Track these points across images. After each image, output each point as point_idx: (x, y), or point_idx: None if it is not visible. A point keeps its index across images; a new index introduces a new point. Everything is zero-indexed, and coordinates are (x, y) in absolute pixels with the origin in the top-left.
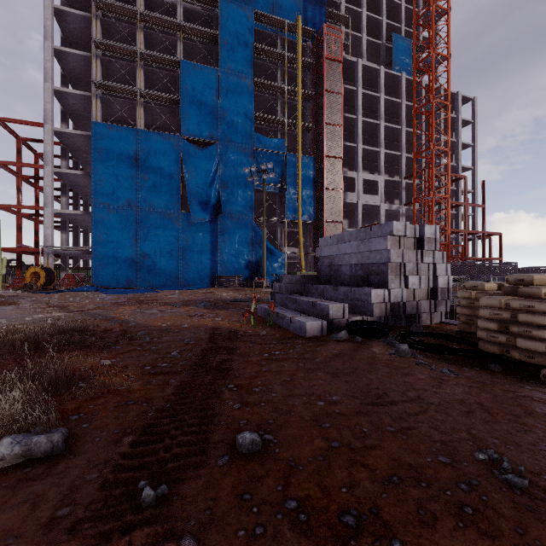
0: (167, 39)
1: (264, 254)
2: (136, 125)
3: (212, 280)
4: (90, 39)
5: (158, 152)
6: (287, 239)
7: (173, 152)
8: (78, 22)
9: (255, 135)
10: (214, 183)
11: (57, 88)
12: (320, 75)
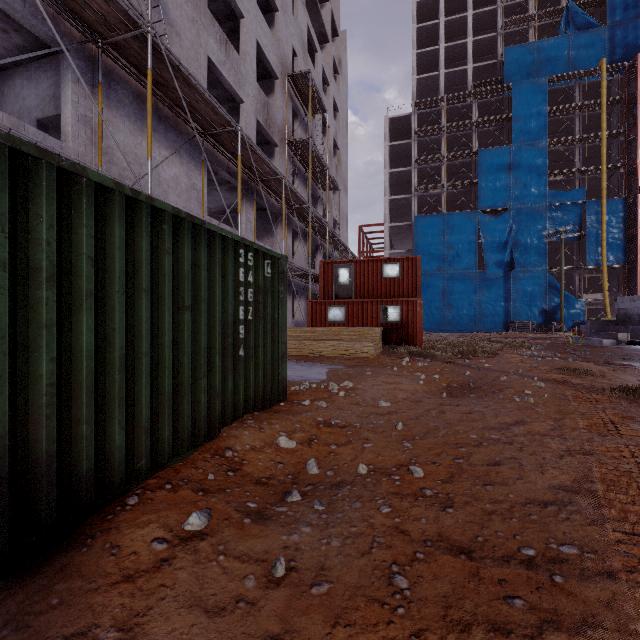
0: (464, 134)
1: (562, 303)
2: (441, 209)
3: (505, 325)
4: (405, 153)
5: (459, 227)
6: (587, 284)
7: (471, 225)
8: (400, 147)
9: (549, 192)
10: (507, 244)
11: (390, 197)
12: (633, 104)
